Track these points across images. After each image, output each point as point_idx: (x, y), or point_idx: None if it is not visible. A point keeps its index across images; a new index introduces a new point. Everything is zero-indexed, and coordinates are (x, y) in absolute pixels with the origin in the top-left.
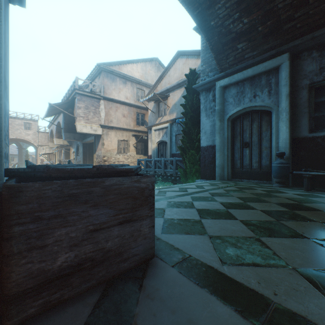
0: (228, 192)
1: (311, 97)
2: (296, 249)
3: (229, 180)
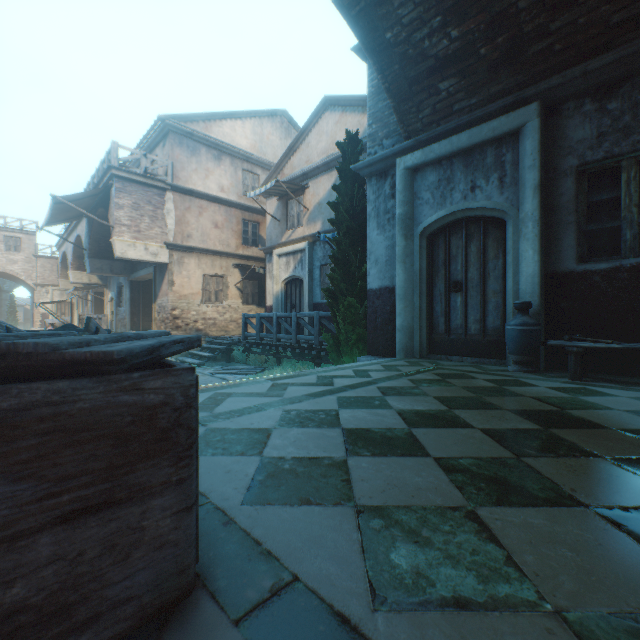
0: (418, 386)
1: (581, 193)
2: (561, 541)
3: (424, 357)
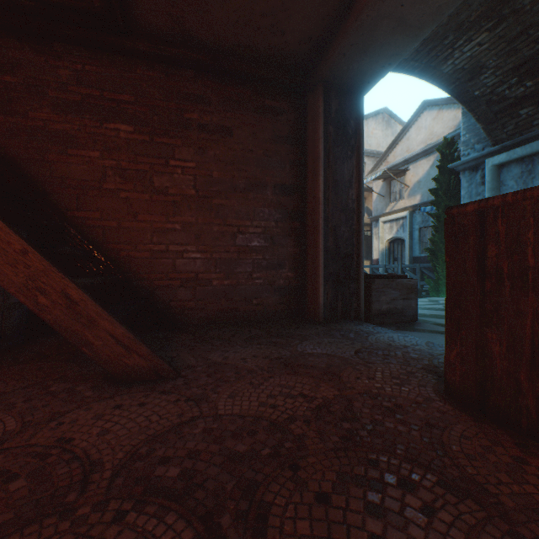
0: None
1: None
2: None
3: None
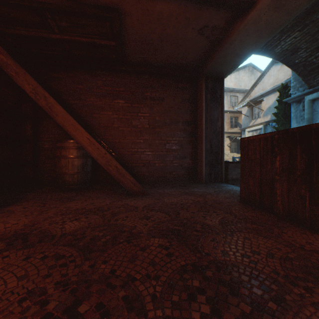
0: None
1: None
2: None
3: None
